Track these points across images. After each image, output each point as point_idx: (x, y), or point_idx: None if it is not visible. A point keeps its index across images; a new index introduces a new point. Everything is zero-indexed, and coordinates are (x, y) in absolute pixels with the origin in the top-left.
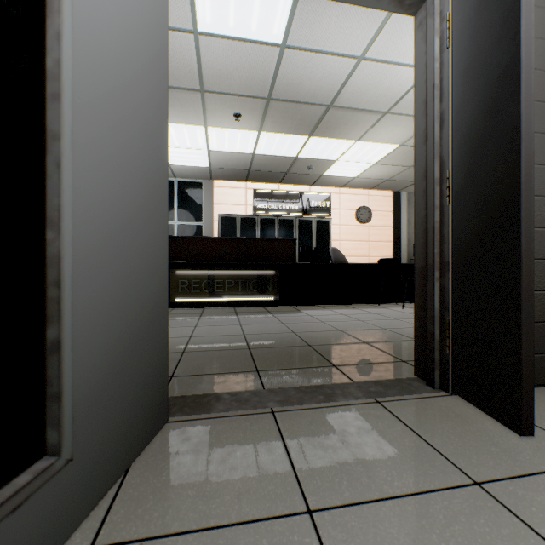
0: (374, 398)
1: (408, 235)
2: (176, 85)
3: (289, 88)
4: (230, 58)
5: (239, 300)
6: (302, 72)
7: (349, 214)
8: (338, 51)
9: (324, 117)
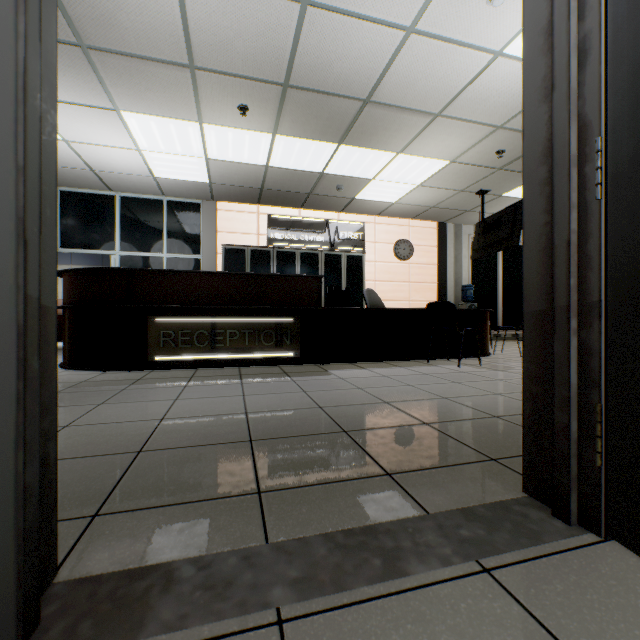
0: (475, 558)
1: (455, 275)
2: (154, 55)
3: (313, 71)
4: (229, 15)
5: (246, 357)
6: (331, 47)
7: (386, 248)
8: (380, 16)
9: (358, 117)
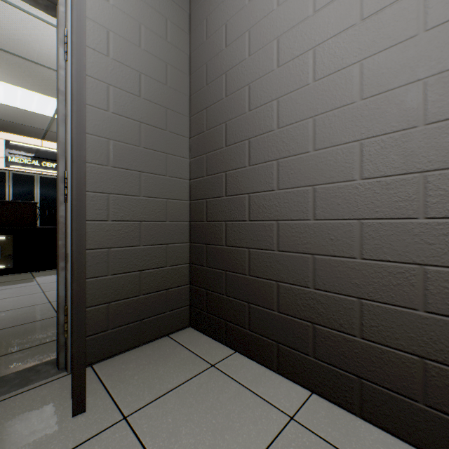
0: None
1: None
2: None
3: (13, 42)
4: None
5: None
6: (25, 31)
7: None
8: None
9: None
